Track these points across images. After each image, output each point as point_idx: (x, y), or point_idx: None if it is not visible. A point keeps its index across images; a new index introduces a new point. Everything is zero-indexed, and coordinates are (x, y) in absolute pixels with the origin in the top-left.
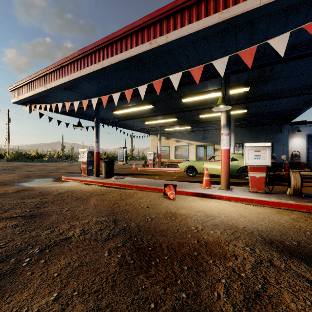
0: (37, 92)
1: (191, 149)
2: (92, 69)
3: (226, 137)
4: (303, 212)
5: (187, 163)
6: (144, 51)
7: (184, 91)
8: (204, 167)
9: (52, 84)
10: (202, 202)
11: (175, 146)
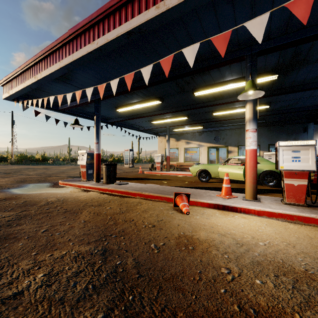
0: (27, 85)
1: (202, 151)
2: (86, 51)
3: (253, 134)
4: None
5: (199, 167)
6: (148, 19)
7: (197, 82)
8: (219, 171)
9: (42, 73)
10: (225, 218)
11: (185, 149)
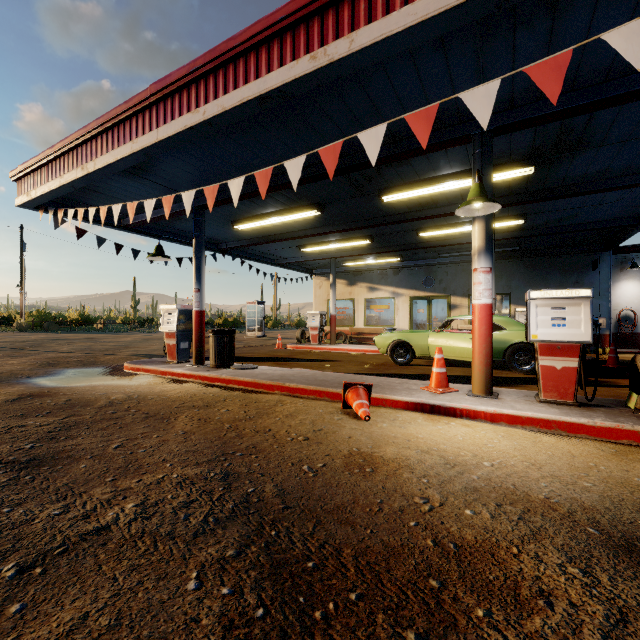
0: (67, 182)
1: (401, 305)
2: (183, 125)
3: (485, 276)
4: None
5: (393, 336)
6: (297, 77)
7: (387, 178)
8: (430, 344)
9: (98, 161)
10: (432, 426)
11: (366, 300)
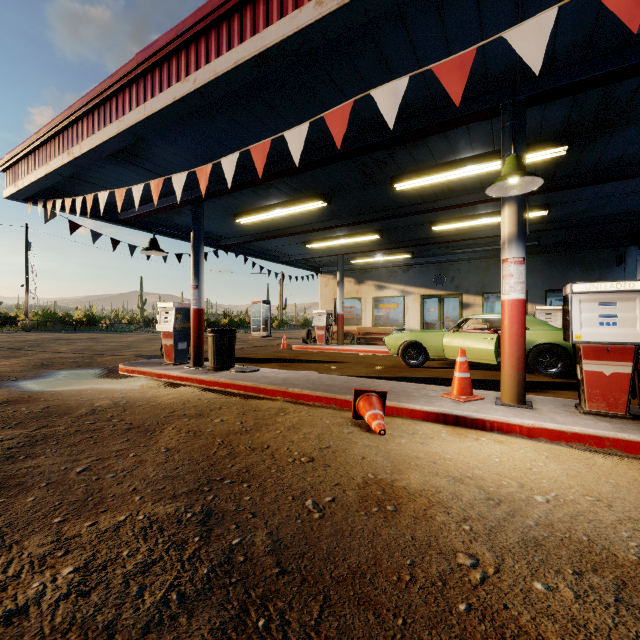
0: (53, 169)
1: (410, 304)
2: (172, 96)
3: (517, 268)
4: None
5: (404, 336)
6: (300, 28)
7: (401, 163)
8: (445, 345)
9: (83, 145)
10: (460, 443)
11: (374, 299)
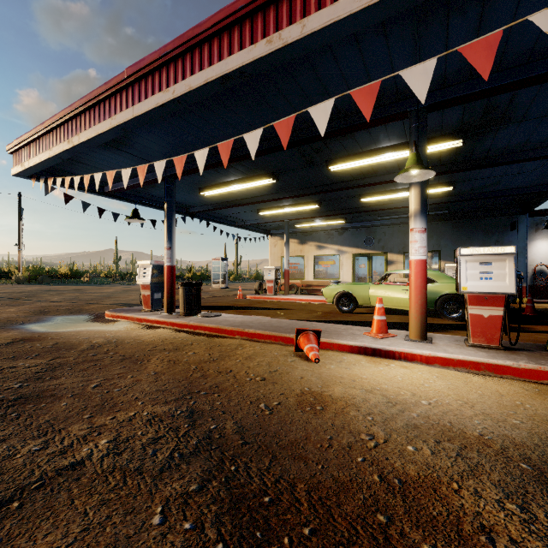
0: (55, 154)
1: (345, 261)
2: (155, 103)
3: (420, 235)
4: None
5: (338, 287)
6: (255, 59)
7: (334, 150)
8: (371, 295)
9: (81, 136)
10: (374, 368)
11: (315, 257)
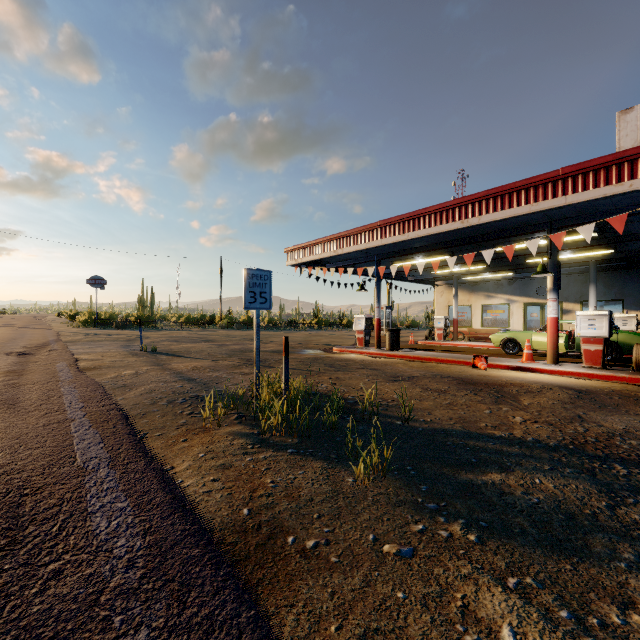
0: (324, 257)
1: (515, 310)
2: (396, 240)
3: (552, 303)
4: (636, 385)
5: (504, 334)
6: (455, 229)
7: (498, 240)
8: (533, 340)
9: (344, 250)
10: (518, 373)
11: (483, 306)
